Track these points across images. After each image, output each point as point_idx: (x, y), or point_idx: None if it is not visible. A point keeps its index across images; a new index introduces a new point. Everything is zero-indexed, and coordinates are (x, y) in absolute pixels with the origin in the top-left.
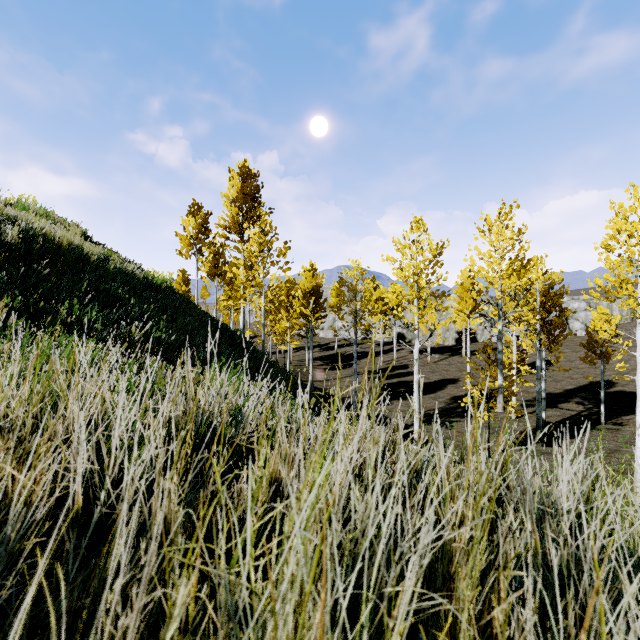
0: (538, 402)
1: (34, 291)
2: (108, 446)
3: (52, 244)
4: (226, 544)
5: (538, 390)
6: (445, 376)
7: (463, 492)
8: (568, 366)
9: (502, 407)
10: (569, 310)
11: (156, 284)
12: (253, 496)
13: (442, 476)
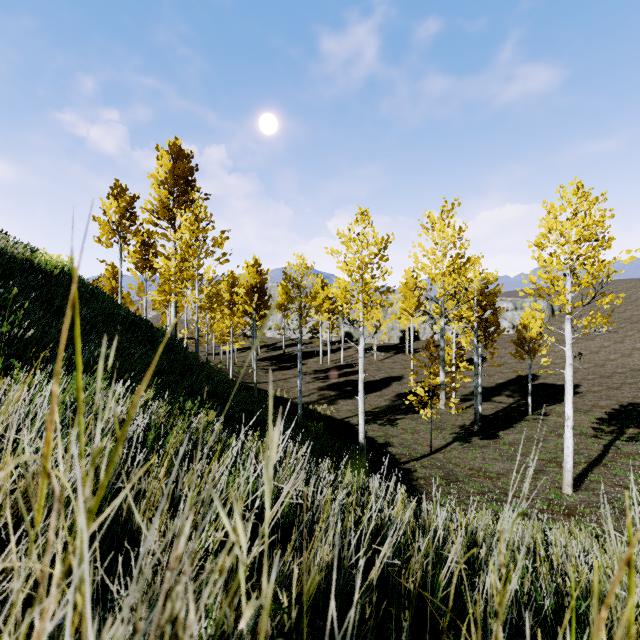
0: (476, 397)
1: None
2: None
3: None
4: None
5: (476, 385)
6: (390, 374)
7: None
8: (499, 361)
9: (444, 403)
10: (503, 308)
11: (45, 269)
12: None
13: None
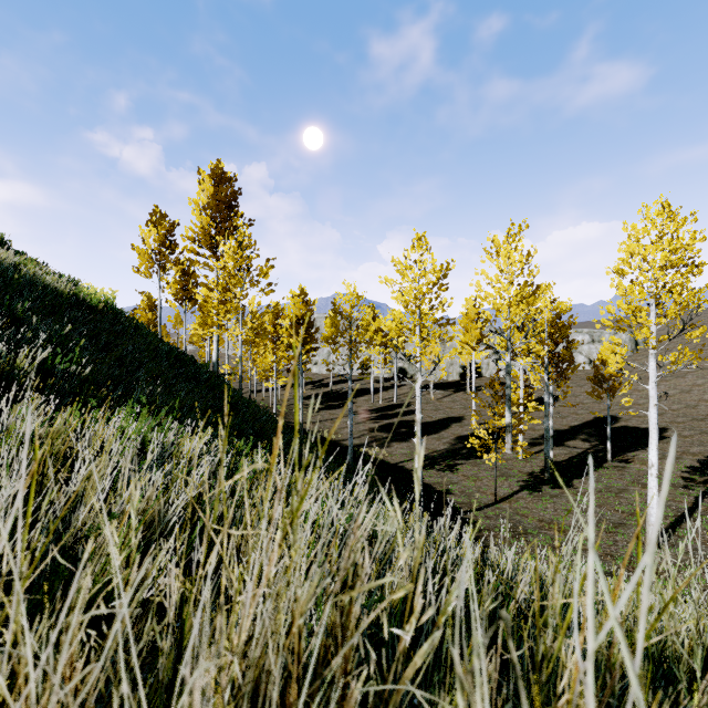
0: (546, 441)
1: None
2: None
3: None
4: None
5: (546, 428)
6: (449, 414)
7: None
8: (573, 401)
9: (510, 448)
10: (577, 342)
11: (90, 303)
12: None
13: None
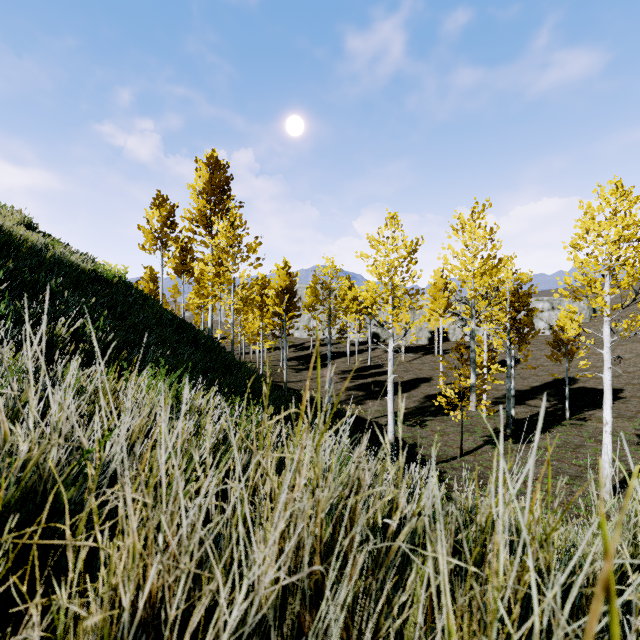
0: (508, 400)
1: None
2: None
3: None
4: None
5: (508, 388)
6: (419, 375)
7: None
8: (534, 364)
9: (475, 406)
10: (537, 309)
11: (107, 278)
12: None
13: (446, 604)
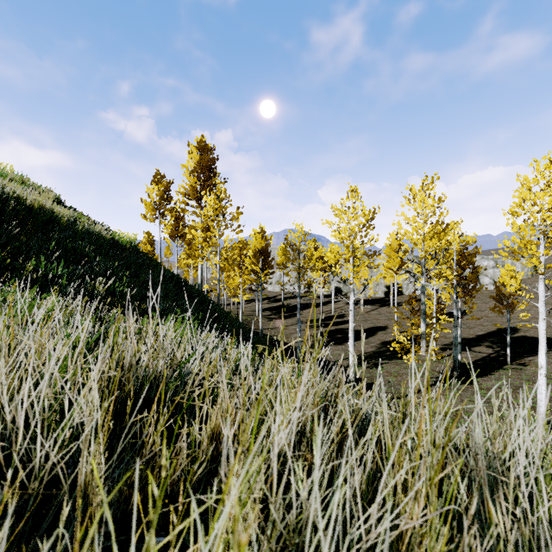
0: (455, 346)
1: (5, 249)
2: (42, 405)
3: (24, 207)
4: (163, 508)
5: (455, 336)
6: (376, 324)
7: (407, 451)
8: (479, 315)
9: (425, 351)
10: (481, 267)
11: (122, 244)
12: (161, 502)
13: (385, 434)
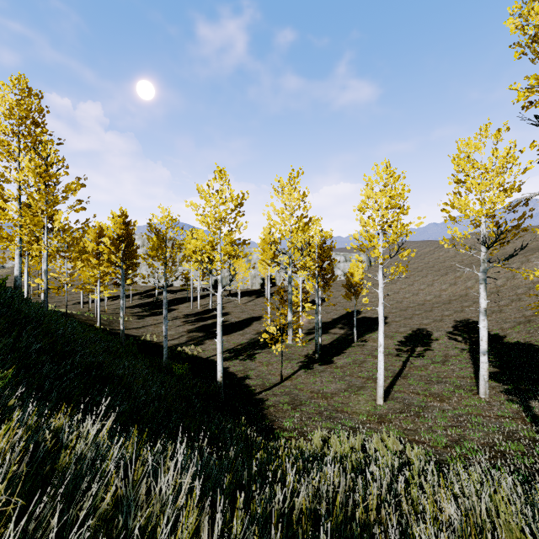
0: (317, 331)
1: None
2: None
3: None
4: None
5: (317, 322)
6: (252, 315)
7: None
8: (334, 301)
9: (292, 339)
10: (336, 260)
11: None
12: None
13: None
